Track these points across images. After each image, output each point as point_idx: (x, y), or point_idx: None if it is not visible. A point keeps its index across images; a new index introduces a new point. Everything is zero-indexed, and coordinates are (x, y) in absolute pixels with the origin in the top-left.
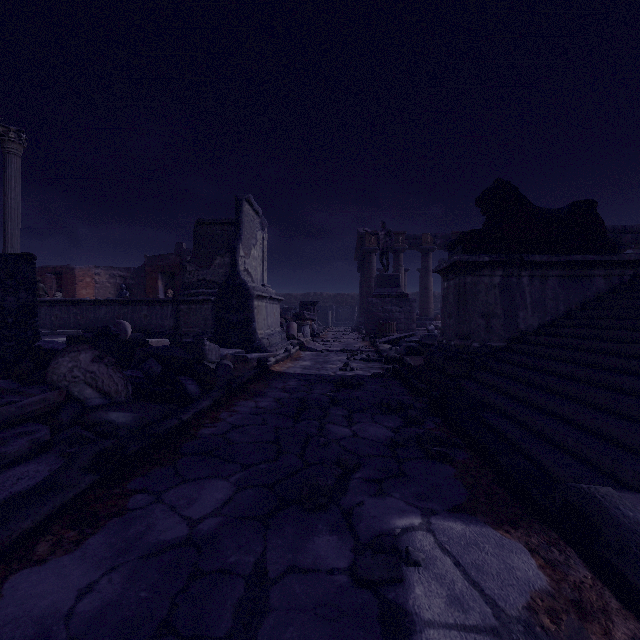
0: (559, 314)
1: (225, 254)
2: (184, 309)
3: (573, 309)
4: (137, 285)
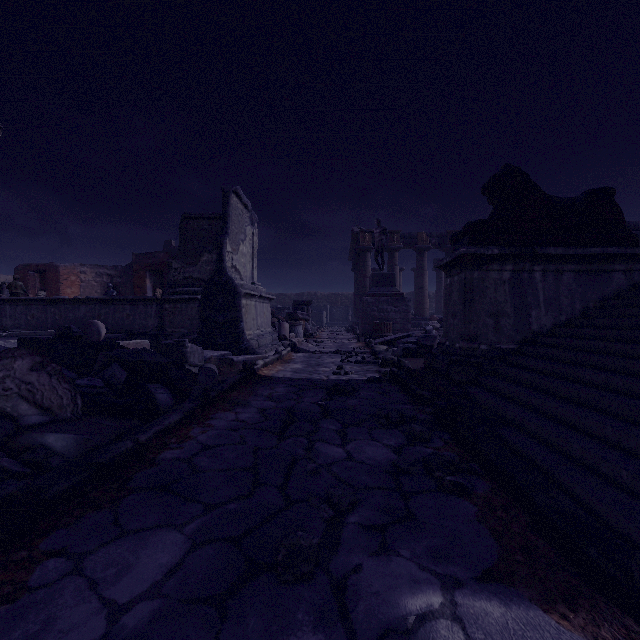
0: (575, 313)
1: (213, 250)
2: (169, 308)
3: (590, 307)
4: (125, 284)
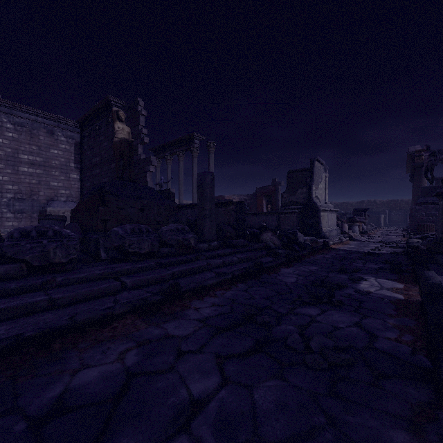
0: None
1: (303, 187)
2: (282, 217)
3: None
4: (252, 203)
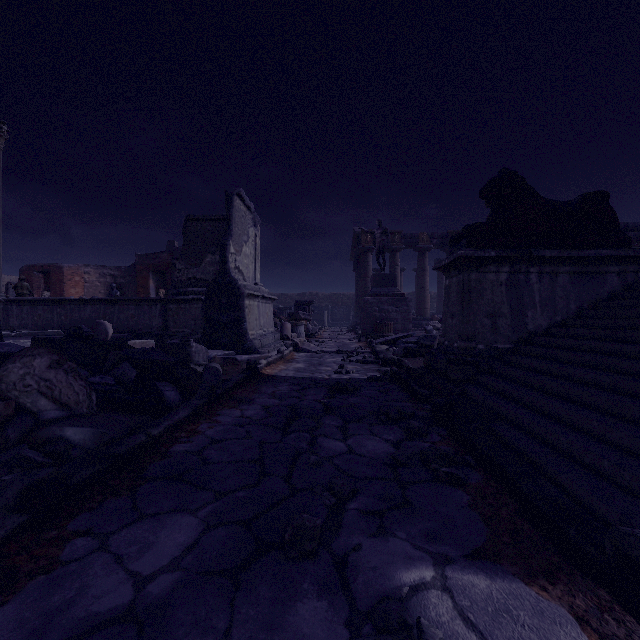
0: (570, 313)
1: (216, 251)
2: (173, 309)
3: (585, 308)
4: (128, 284)
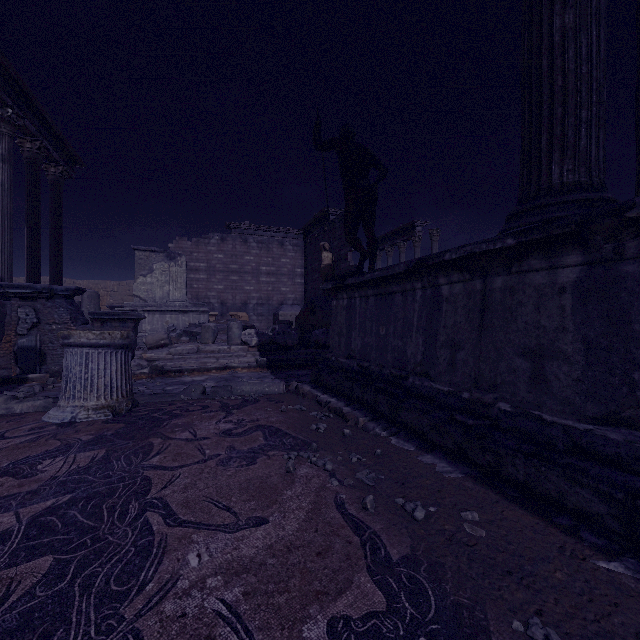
0: None
1: None
2: None
3: None
4: None
